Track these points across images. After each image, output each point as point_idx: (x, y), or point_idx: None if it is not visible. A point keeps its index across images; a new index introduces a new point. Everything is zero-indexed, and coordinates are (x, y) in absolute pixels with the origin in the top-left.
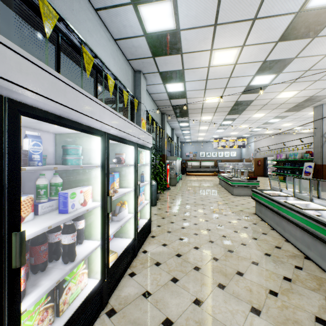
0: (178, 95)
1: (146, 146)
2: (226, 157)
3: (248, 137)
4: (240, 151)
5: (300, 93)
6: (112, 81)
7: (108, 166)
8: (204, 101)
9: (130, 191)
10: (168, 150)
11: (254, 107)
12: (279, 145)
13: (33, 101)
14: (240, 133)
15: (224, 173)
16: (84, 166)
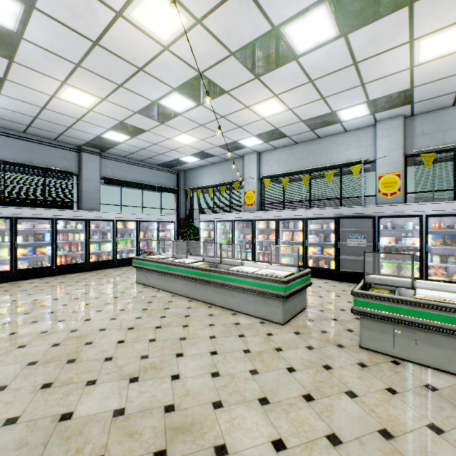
0: None
1: None
2: None
3: None
4: None
5: None
6: None
7: (426, 230)
8: None
9: None
10: None
11: None
12: None
13: (382, 214)
14: None
15: None
16: (407, 229)
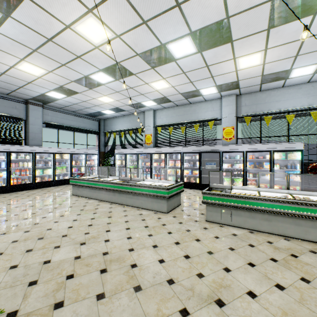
0: None
1: (291, 150)
2: None
3: None
4: None
5: None
6: (291, 116)
7: (246, 159)
8: None
9: (266, 169)
10: None
11: None
12: None
13: (224, 150)
14: None
15: None
16: (237, 159)
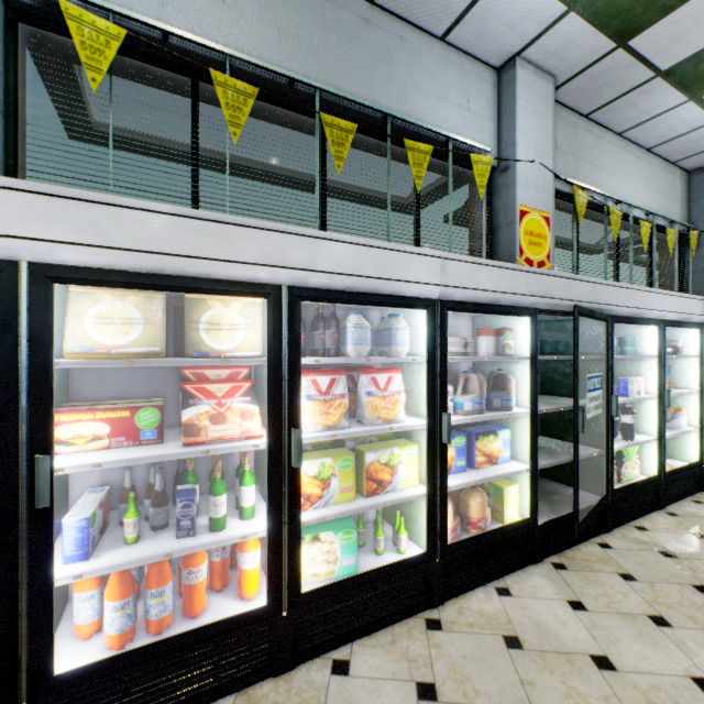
0: None
1: None
2: None
3: None
4: None
5: None
6: (646, 226)
7: (664, 357)
8: None
9: (691, 393)
10: None
11: None
12: None
13: (619, 312)
14: None
15: None
16: (642, 356)
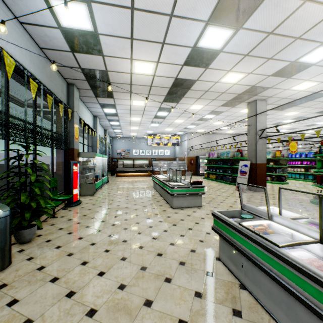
0: (85, 43)
1: None
2: (161, 155)
3: (182, 135)
4: (173, 149)
5: (245, 78)
6: None
7: None
8: (132, 69)
9: None
10: (87, 143)
11: (195, 93)
12: (209, 144)
13: None
14: (174, 130)
15: (160, 175)
16: None
